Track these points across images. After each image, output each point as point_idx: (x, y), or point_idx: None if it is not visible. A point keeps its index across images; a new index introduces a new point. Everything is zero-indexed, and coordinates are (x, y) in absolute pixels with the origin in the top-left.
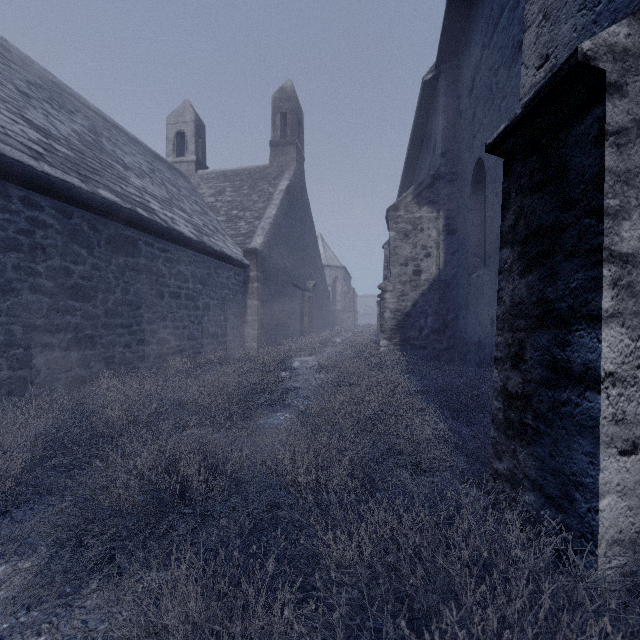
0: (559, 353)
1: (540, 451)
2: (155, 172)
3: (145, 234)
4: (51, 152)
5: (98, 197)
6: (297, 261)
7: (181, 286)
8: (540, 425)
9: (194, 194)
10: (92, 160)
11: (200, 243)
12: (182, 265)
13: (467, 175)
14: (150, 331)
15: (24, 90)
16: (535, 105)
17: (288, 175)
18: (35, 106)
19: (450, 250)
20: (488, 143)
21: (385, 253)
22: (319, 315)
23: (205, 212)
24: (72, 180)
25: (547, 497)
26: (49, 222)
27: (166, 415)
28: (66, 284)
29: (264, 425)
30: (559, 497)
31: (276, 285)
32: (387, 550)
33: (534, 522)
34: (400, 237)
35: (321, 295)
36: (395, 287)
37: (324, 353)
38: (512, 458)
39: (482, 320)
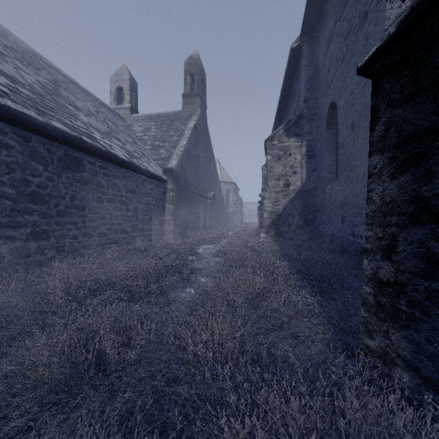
0: (437, 246)
1: (415, 335)
2: (100, 113)
3: (89, 156)
4: (15, 93)
5: (51, 126)
6: (201, 178)
7: (116, 194)
8: (415, 311)
9: (128, 130)
10: (50, 101)
11: (130, 163)
12: (117, 179)
13: (323, 114)
14: (92, 227)
15: (0, 50)
16: (411, 20)
17: (195, 117)
18: (7, 61)
19: (310, 169)
20: (359, 66)
21: (263, 172)
22: (217, 216)
23: (136, 142)
24: (30, 113)
25: (424, 379)
26: (12, 144)
27: (97, 292)
28: (26, 191)
29: (174, 298)
30: (438, 381)
31: (186, 194)
32: (277, 428)
33: (409, 399)
34: (274, 160)
35: (218, 202)
36: (271, 195)
37: (220, 242)
38: (384, 338)
39: (335, 219)
